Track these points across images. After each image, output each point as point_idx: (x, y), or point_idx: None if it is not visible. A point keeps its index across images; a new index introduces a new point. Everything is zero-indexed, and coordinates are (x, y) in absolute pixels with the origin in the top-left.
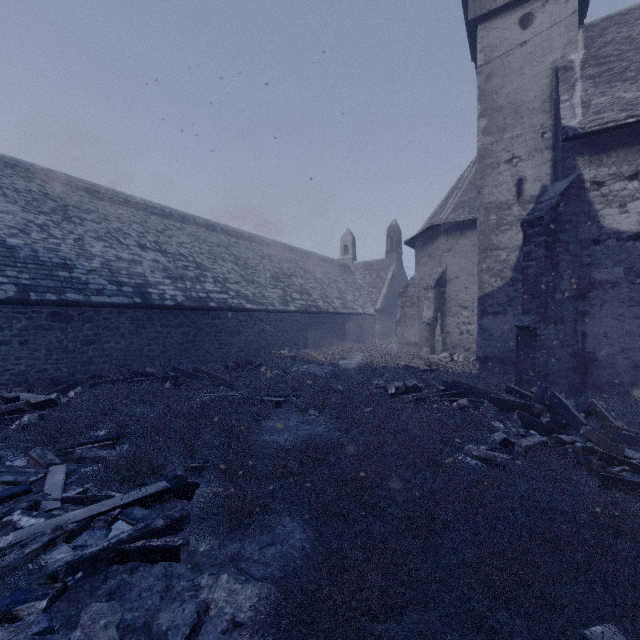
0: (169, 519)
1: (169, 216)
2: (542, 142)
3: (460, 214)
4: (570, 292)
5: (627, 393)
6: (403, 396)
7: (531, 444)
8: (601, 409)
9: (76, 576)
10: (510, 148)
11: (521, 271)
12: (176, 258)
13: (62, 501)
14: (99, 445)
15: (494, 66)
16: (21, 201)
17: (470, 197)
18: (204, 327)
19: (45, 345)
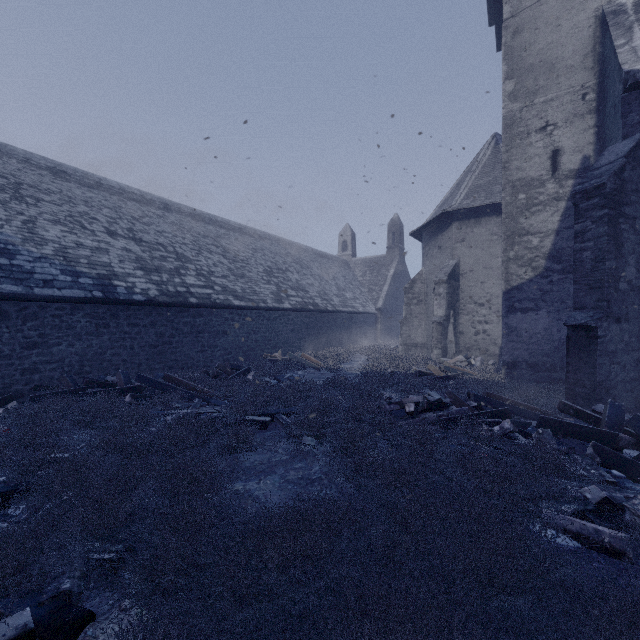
0: None
1: (149, 203)
2: (583, 105)
3: (475, 199)
4: (636, 281)
5: None
6: (424, 414)
7: None
8: None
9: None
10: (543, 114)
11: (557, 259)
12: (153, 247)
13: None
14: None
15: (523, 18)
16: None
17: (486, 181)
18: (183, 326)
19: None
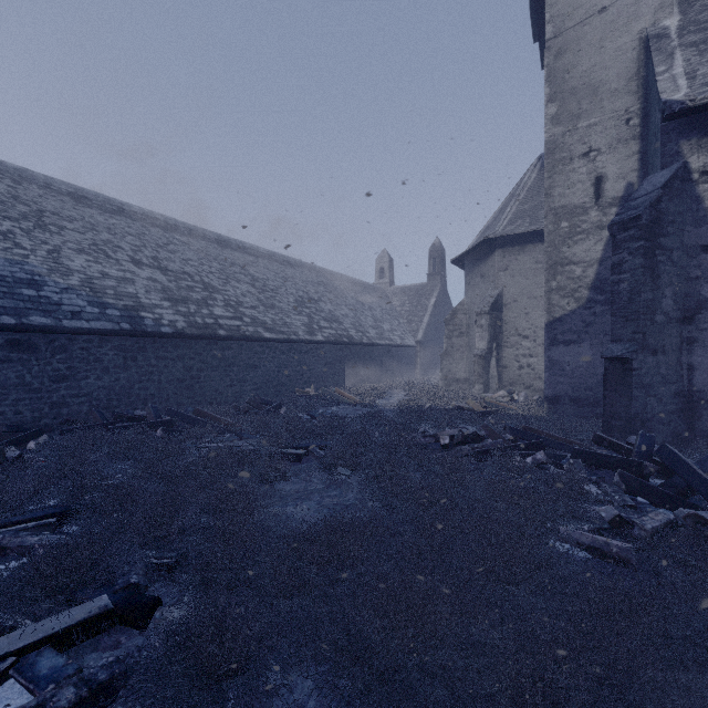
0: (86, 686)
1: (173, 229)
2: (627, 130)
3: (519, 225)
4: (673, 313)
5: None
6: (459, 447)
7: (658, 525)
8: None
9: None
10: (586, 139)
11: (600, 290)
12: (179, 277)
13: None
14: (35, 525)
15: (566, 39)
16: None
17: (531, 205)
18: (211, 360)
19: None
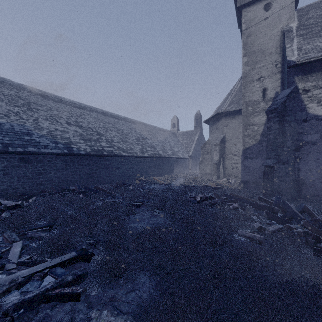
0: (75, 275)
1: (83, 108)
2: (276, 69)
3: (232, 107)
4: (291, 147)
5: (321, 200)
6: (204, 202)
7: (274, 229)
8: (310, 210)
9: (19, 312)
10: (259, 72)
11: (265, 136)
12: (86, 129)
13: (17, 264)
14: (41, 230)
15: (251, 30)
16: (5, 100)
17: (238, 98)
18: (101, 165)
19: (17, 175)
